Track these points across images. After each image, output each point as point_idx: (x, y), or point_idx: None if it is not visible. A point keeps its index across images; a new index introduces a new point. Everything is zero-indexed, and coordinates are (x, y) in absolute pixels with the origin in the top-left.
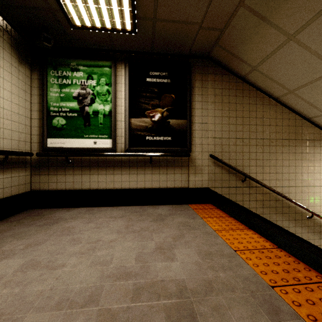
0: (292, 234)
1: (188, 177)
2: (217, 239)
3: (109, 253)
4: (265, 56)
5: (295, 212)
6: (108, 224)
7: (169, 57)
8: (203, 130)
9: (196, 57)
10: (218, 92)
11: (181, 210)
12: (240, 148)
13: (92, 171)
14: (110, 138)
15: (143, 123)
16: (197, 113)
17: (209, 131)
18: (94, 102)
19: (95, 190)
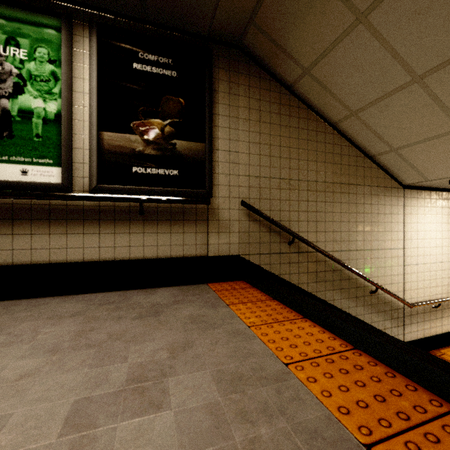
0: (353, 317)
1: (208, 239)
2: (253, 344)
3: (0, 412)
4: (323, 49)
5: (356, 285)
6: (36, 334)
7: (174, 34)
8: (231, 162)
9: (221, 42)
10: (254, 105)
11: (195, 294)
12: (286, 193)
13: (19, 228)
14: (60, 165)
15: (127, 142)
16: (223, 135)
17: (241, 165)
18: (23, 92)
19: (25, 265)
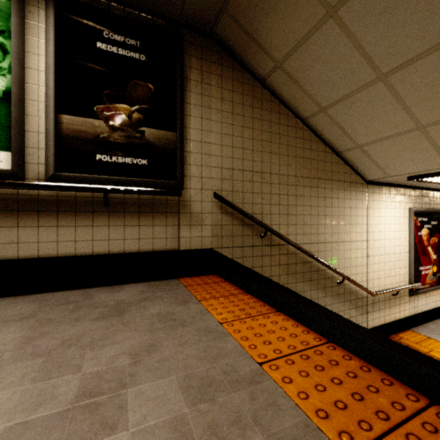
0: (322, 307)
1: (179, 232)
2: (225, 342)
3: None
4: (295, 43)
5: (324, 277)
6: None
7: (143, 15)
8: (203, 153)
9: (193, 29)
10: (226, 96)
11: (165, 290)
12: (258, 186)
13: None
14: (9, 150)
15: (90, 127)
16: (195, 125)
17: (213, 156)
18: None
19: None
